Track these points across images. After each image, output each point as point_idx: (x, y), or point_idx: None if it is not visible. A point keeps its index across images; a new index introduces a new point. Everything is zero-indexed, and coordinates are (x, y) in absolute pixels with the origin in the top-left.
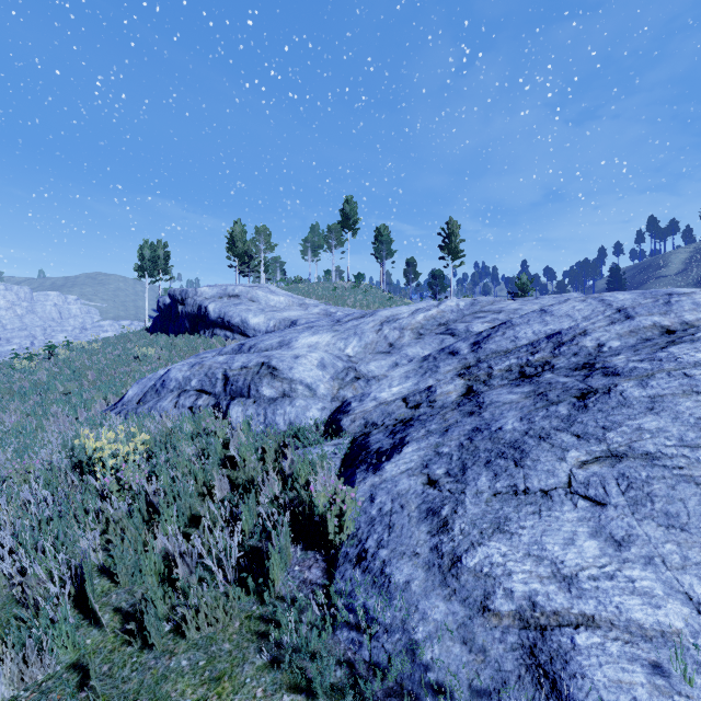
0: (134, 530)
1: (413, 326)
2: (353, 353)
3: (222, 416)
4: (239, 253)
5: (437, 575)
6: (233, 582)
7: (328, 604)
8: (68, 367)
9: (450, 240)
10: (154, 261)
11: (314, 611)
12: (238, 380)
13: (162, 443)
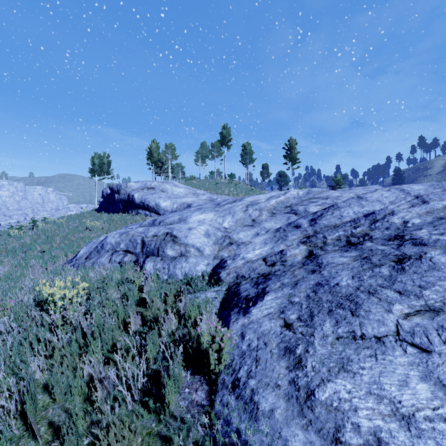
0: (69, 357)
1: (268, 208)
2: (228, 226)
3: (140, 269)
4: (155, 161)
5: (295, 406)
6: (139, 401)
7: (209, 423)
8: (44, 234)
9: (291, 152)
10: (101, 166)
11: (199, 430)
12: (151, 244)
13: (98, 288)
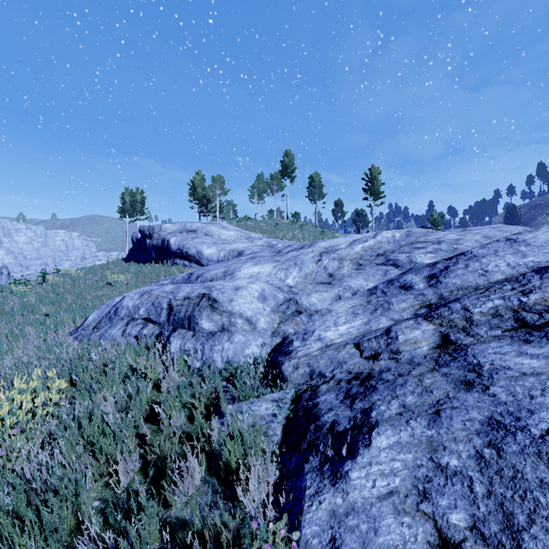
0: None
1: (352, 257)
2: (293, 283)
3: (163, 348)
4: (199, 197)
5: None
6: None
7: None
8: (53, 291)
9: (372, 183)
10: (133, 204)
11: None
12: (180, 311)
13: (89, 384)
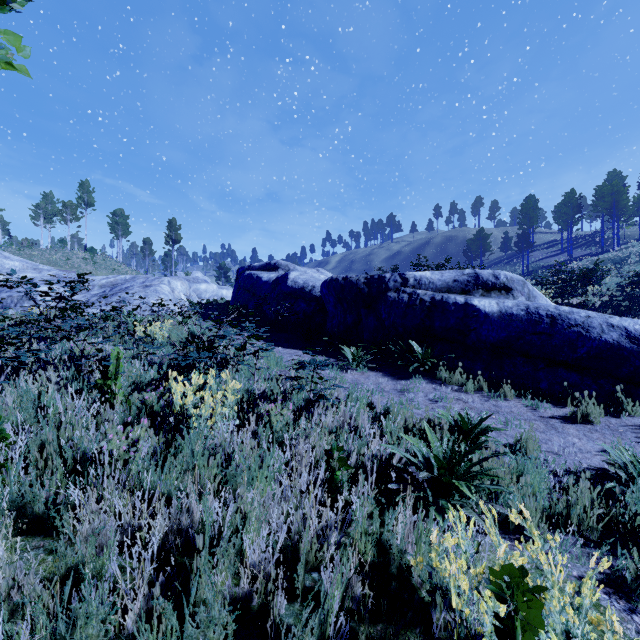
0: None
1: (100, 285)
2: (69, 294)
3: None
4: None
5: None
6: None
7: None
8: None
9: (171, 232)
10: None
11: None
12: (7, 301)
13: None
